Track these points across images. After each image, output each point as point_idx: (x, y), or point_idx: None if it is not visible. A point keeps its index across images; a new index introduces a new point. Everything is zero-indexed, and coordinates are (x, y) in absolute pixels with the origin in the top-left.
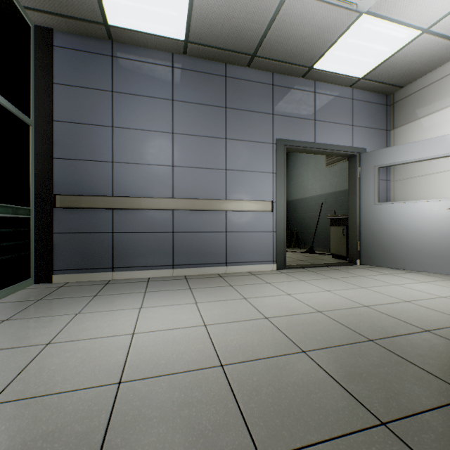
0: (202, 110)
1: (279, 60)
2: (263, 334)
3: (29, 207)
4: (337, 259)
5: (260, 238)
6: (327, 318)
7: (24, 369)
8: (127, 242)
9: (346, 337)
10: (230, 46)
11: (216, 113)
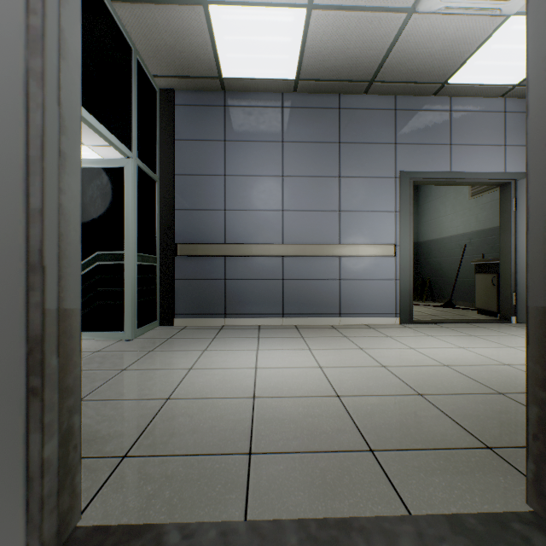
0: (313, 148)
1: (403, 81)
2: (379, 378)
3: (155, 256)
4: (485, 316)
5: (380, 287)
6: (453, 371)
7: (180, 382)
8: (238, 289)
9: (472, 388)
10: (344, 76)
11: (328, 150)
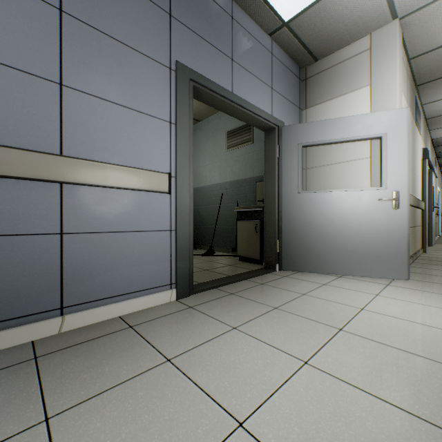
0: None
1: None
2: None
3: None
4: (248, 263)
5: (146, 244)
6: None
7: None
8: None
9: None
10: None
11: None
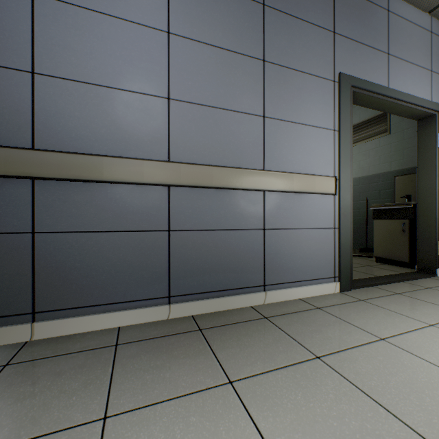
0: None
1: None
2: None
3: None
4: (389, 265)
5: (316, 240)
6: None
7: None
8: (69, 254)
9: None
10: None
11: (247, 11)
